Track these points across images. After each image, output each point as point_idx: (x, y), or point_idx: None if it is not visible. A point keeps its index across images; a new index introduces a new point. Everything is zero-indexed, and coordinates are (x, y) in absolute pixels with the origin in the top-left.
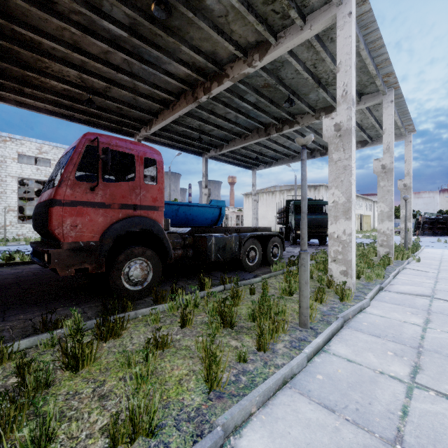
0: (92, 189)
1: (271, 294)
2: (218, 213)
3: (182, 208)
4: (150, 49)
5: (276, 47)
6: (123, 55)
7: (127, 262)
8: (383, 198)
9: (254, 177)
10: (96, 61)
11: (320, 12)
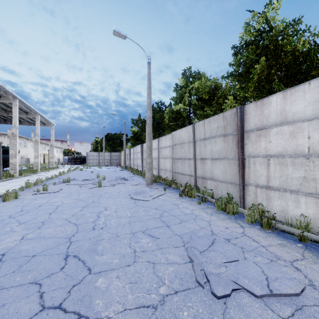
0: None
1: None
2: None
3: None
4: None
5: None
6: None
7: None
8: (36, 151)
9: None
10: None
11: (7, 99)
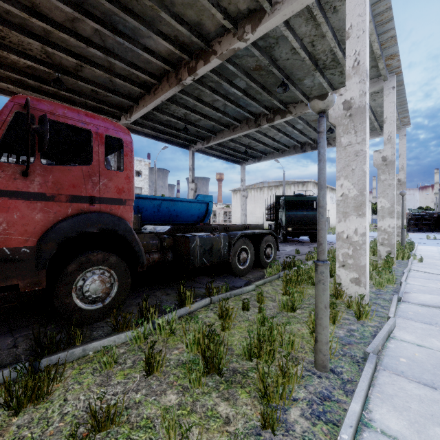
0: (23, 173)
1: (268, 309)
2: (205, 209)
3: (165, 204)
4: (123, 15)
5: (272, 15)
6: (92, 23)
7: (80, 272)
8: (384, 193)
9: (243, 172)
10: (60, 30)
11: None
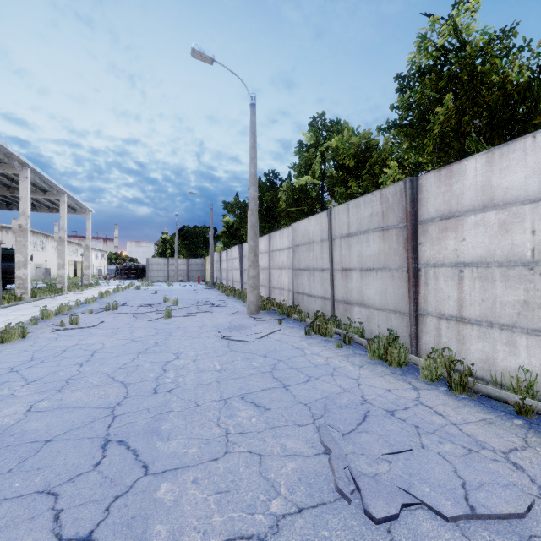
0: None
1: None
2: None
3: None
4: None
5: None
6: None
7: None
8: (61, 256)
9: None
10: None
11: (11, 167)
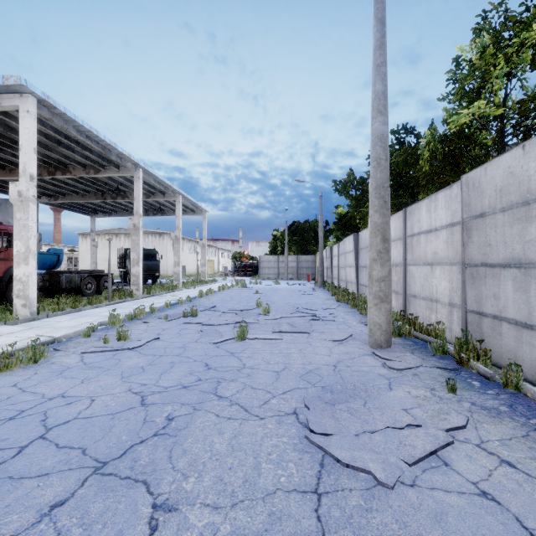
0: None
1: None
2: (57, 259)
3: None
4: (6, 149)
5: (105, 173)
6: None
7: None
8: (176, 254)
9: (93, 223)
10: None
11: (127, 169)
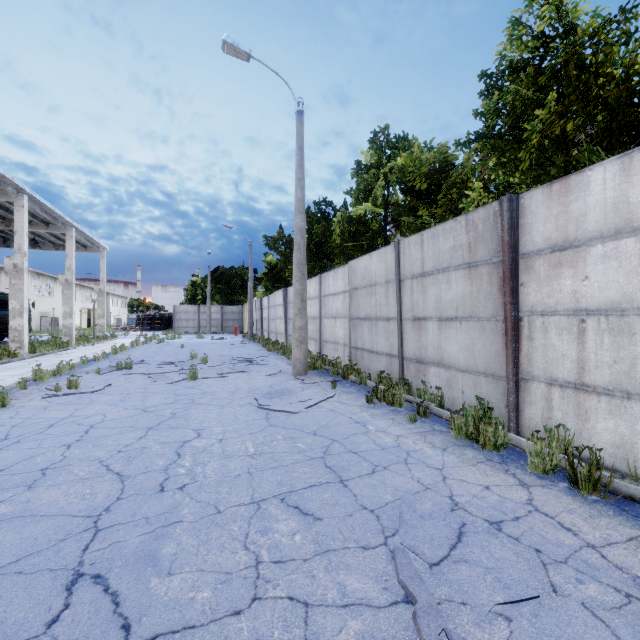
0: None
1: None
2: None
3: None
4: None
5: None
6: None
7: None
8: (67, 302)
9: None
10: None
11: (3, 193)
